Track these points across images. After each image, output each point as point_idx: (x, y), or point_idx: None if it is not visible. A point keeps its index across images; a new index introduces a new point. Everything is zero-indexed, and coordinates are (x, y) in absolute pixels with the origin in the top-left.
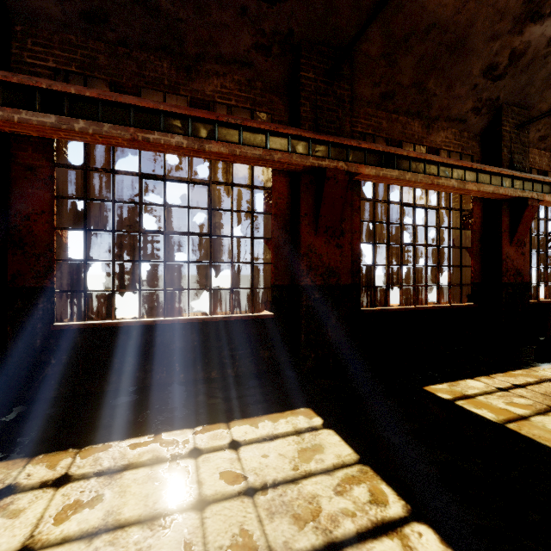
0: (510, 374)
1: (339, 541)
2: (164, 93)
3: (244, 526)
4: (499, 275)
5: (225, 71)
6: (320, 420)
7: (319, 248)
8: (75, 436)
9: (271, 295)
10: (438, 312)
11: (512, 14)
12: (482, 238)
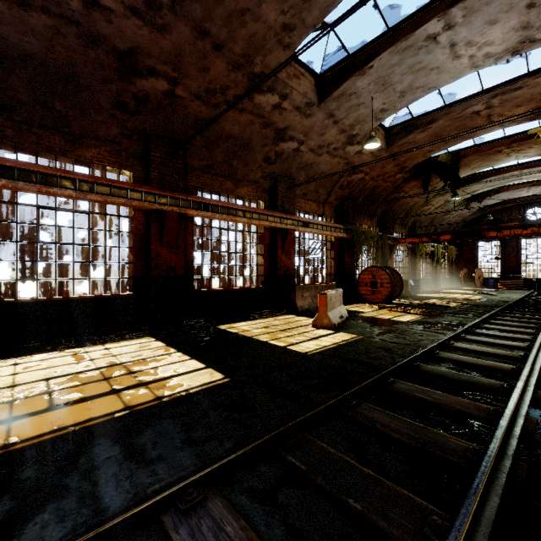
0: (265, 319)
1: (147, 358)
2: (56, 155)
3: (111, 360)
4: (277, 270)
5: (101, 145)
6: (154, 339)
7: (164, 254)
8: (8, 356)
9: (133, 282)
10: (243, 291)
11: (270, 137)
12: (270, 249)
